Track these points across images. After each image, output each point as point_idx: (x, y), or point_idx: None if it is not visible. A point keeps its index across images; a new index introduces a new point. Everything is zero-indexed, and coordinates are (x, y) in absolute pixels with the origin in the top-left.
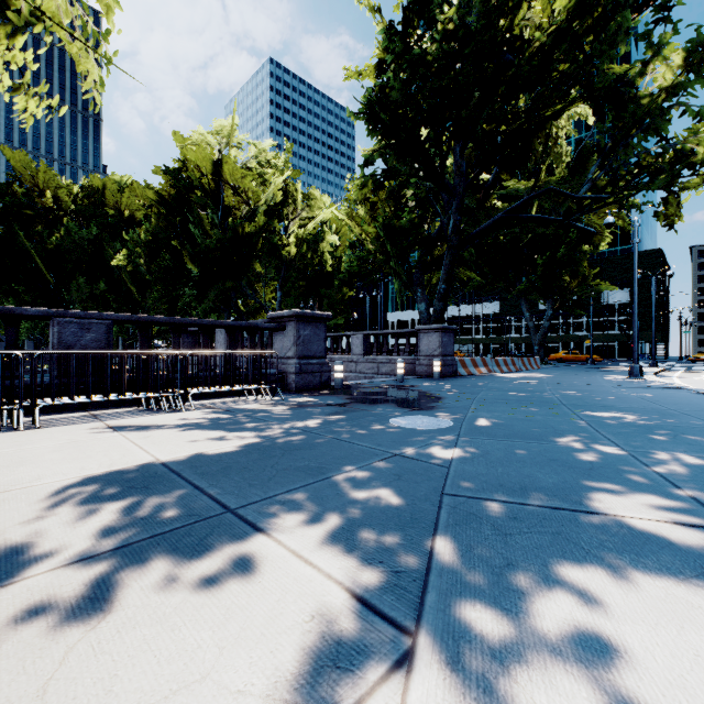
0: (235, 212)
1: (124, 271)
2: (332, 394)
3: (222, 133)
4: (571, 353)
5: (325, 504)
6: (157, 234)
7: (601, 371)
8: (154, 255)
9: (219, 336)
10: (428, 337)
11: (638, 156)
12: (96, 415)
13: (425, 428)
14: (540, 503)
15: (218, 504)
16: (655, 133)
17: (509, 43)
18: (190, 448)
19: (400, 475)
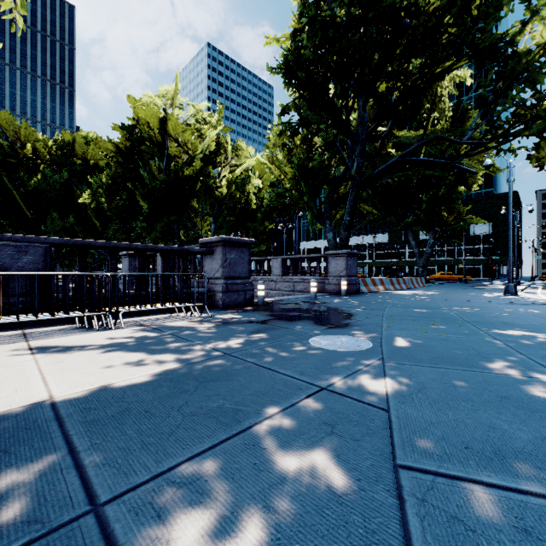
0: (178, 160)
1: (89, 208)
2: (255, 310)
3: (167, 96)
4: (447, 274)
5: (235, 490)
6: (116, 179)
7: (476, 288)
8: (113, 195)
9: (159, 259)
10: (336, 260)
11: (516, 106)
12: (27, 333)
13: (346, 350)
14: (541, 488)
15: (83, 490)
16: (531, 86)
17: (406, 9)
18: (97, 378)
19: (333, 425)
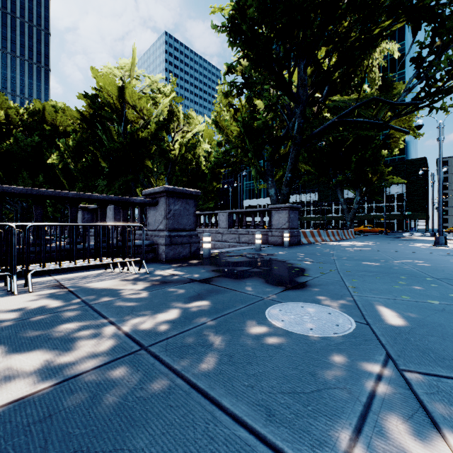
0: (135, 125)
1: (57, 168)
2: (199, 264)
3: (125, 68)
4: (369, 227)
5: None
6: (81, 143)
7: (402, 240)
8: (79, 157)
9: (108, 212)
10: (278, 214)
11: (452, 66)
12: None
13: (323, 335)
14: None
15: None
16: None
17: None
18: None
19: None
